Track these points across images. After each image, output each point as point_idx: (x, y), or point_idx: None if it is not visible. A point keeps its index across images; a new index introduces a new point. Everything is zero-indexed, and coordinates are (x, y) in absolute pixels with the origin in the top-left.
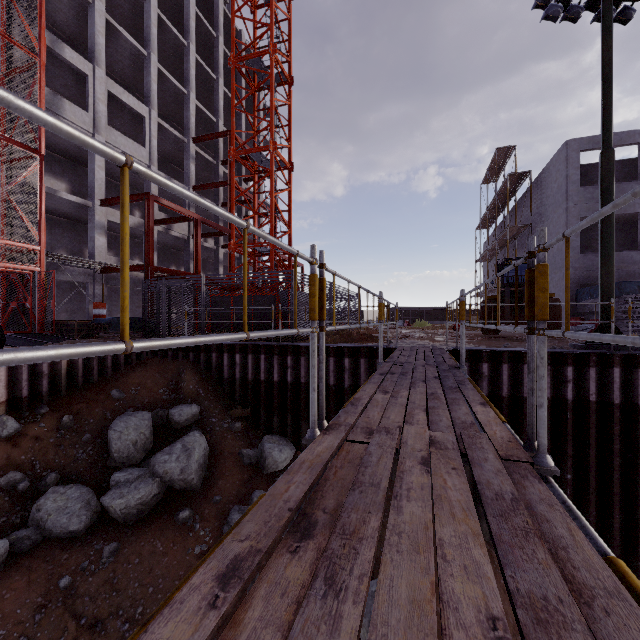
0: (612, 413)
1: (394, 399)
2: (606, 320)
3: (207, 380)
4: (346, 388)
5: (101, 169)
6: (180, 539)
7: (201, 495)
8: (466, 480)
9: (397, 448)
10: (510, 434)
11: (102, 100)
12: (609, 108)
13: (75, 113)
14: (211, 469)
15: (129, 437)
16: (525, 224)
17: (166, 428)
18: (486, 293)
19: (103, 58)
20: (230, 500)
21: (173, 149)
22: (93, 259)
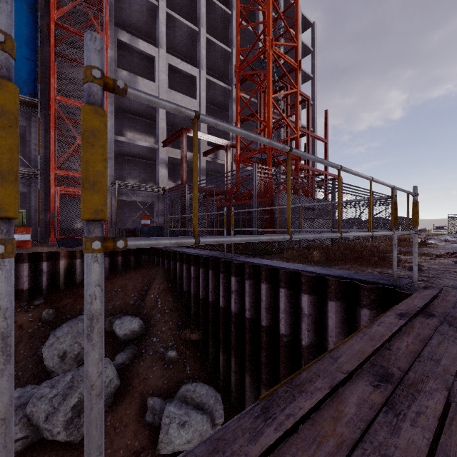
0: None
1: None
2: None
3: (171, 290)
4: (303, 347)
5: (163, 121)
6: None
7: (71, 455)
8: None
9: None
10: None
11: (164, 71)
12: None
13: (146, 85)
14: (107, 414)
15: (61, 346)
16: None
17: (114, 337)
18: None
19: (164, 41)
20: None
21: (224, 99)
22: (158, 185)
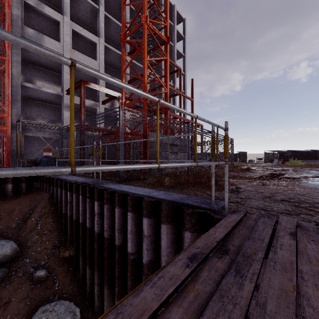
0: None
1: None
2: None
3: (53, 212)
4: (144, 264)
5: (67, 74)
6: None
7: None
8: None
9: None
10: None
11: (68, 34)
12: None
13: (51, 43)
14: None
15: None
16: None
17: None
18: None
19: (68, 11)
20: None
21: (120, 63)
22: (63, 125)
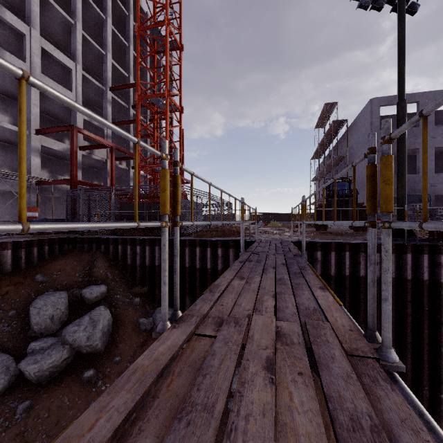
0: (406, 286)
1: (248, 285)
2: (401, 220)
3: (114, 266)
4: (219, 270)
5: (36, 106)
6: (84, 394)
7: (104, 357)
8: (314, 393)
9: (243, 343)
10: (350, 321)
11: (37, 54)
12: (403, 71)
13: (14, 62)
14: (114, 335)
15: (47, 312)
16: (344, 155)
17: (80, 304)
18: (323, 195)
19: (38, 22)
20: (128, 359)
21: (95, 95)
22: (29, 174)
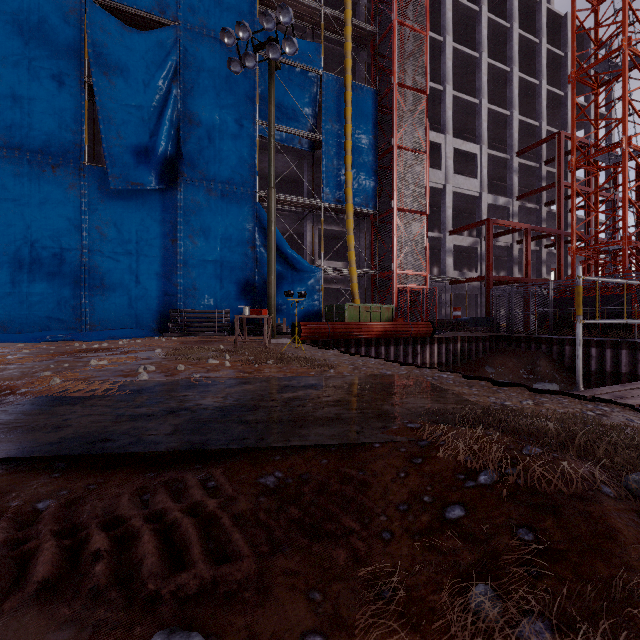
0: None
1: None
2: None
3: (560, 368)
4: None
5: (449, 208)
6: None
7: None
8: None
9: None
10: None
11: (449, 157)
12: None
13: (434, 175)
14: None
15: None
16: None
17: None
18: None
19: (450, 126)
20: None
21: (495, 169)
22: (444, 275)
